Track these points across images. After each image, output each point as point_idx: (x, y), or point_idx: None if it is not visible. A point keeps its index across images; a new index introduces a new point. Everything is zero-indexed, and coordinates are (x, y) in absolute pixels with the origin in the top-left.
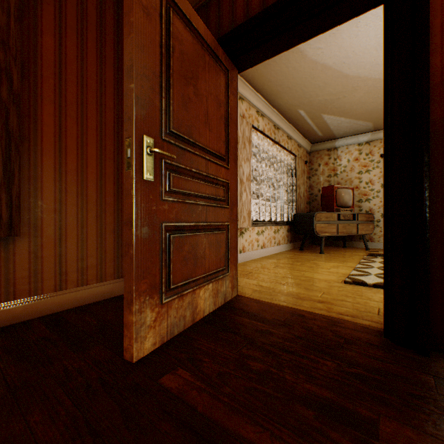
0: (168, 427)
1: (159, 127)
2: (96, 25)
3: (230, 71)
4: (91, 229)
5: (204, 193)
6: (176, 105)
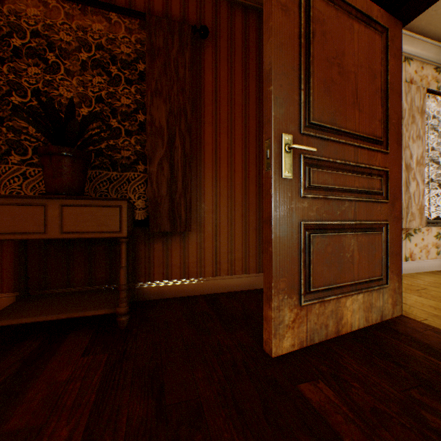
0: (306, 440)
1: (297, 122)
2: (241, 47)
3: (389, 29)
4: (237, 227)
5: (351, 187)
6: (316, 94)
